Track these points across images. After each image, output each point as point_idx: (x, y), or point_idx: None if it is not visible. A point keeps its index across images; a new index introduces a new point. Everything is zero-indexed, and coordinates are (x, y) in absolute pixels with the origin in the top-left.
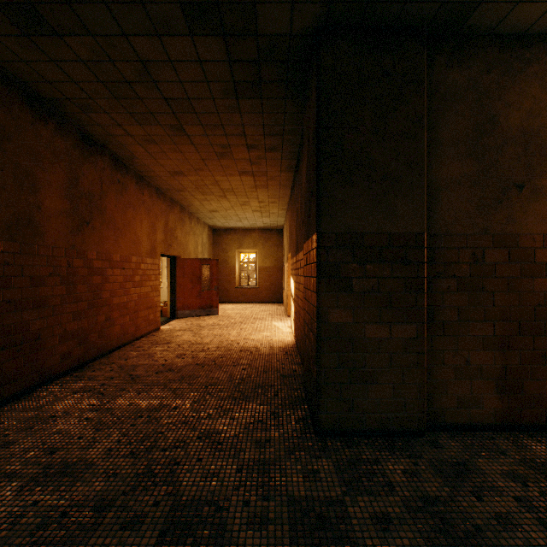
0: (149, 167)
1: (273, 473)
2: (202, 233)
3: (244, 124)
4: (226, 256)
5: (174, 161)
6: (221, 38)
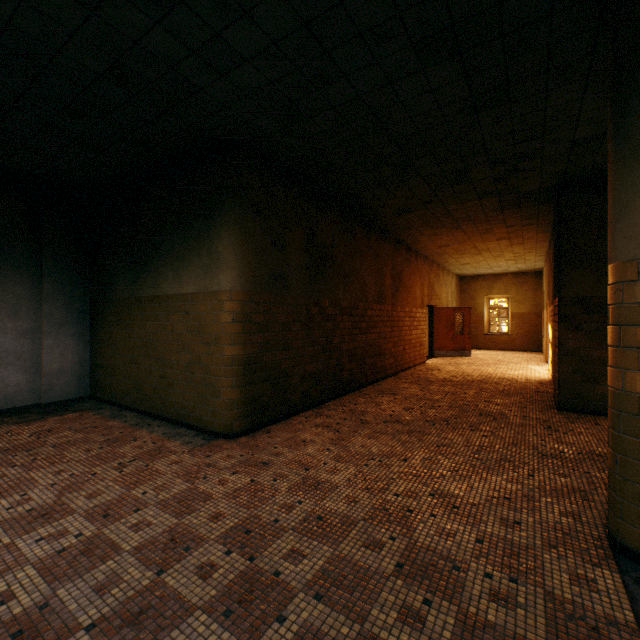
0: (425, 246)
1: (528, 413)
2: (450, 283)
3: (504, 218)
4: (473, 303)
5: (445, 240)
6: (496, 197)
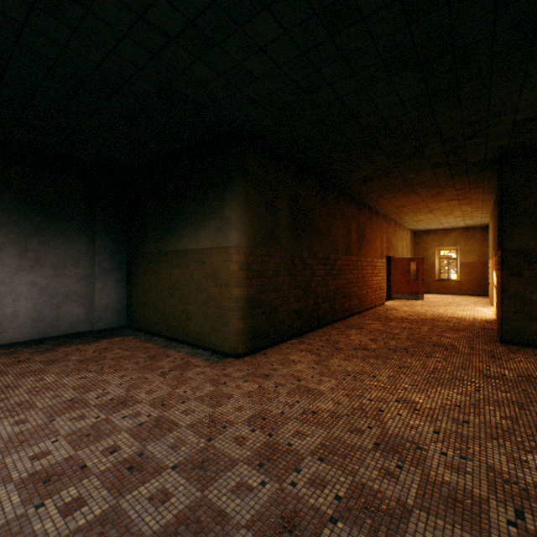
0: (384, 207)
1: (475, 345)
2: (405, 237)
3: (454, 183)
4: (426, 254)
5: (402, 202)
6: (447, 167)
